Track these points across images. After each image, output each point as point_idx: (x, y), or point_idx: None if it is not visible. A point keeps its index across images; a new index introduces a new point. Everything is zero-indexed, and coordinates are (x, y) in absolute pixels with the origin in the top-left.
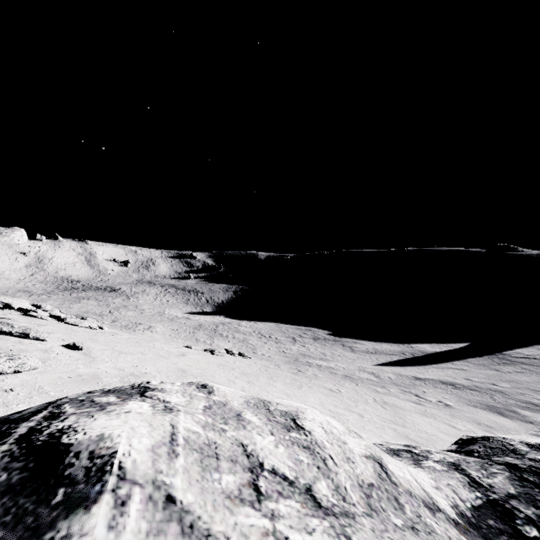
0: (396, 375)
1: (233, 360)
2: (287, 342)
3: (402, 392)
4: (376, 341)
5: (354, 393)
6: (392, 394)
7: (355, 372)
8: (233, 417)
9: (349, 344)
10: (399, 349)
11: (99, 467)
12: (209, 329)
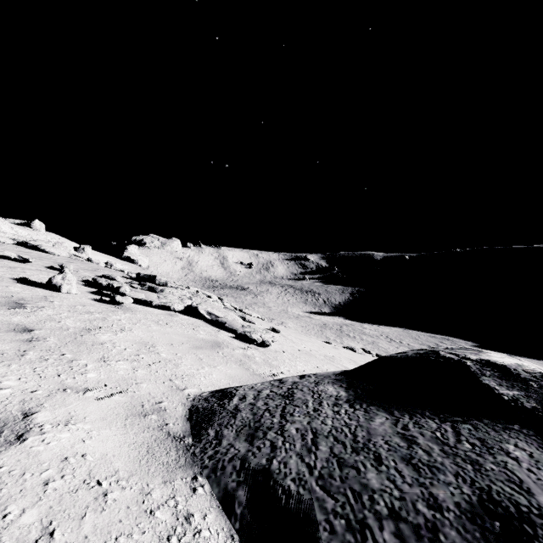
0: None
1: None
2: None
3: None
4: None
5: None
6: None
7: None
8: None
9: None
10: None
11: (541, 377)
12: (335, 329)
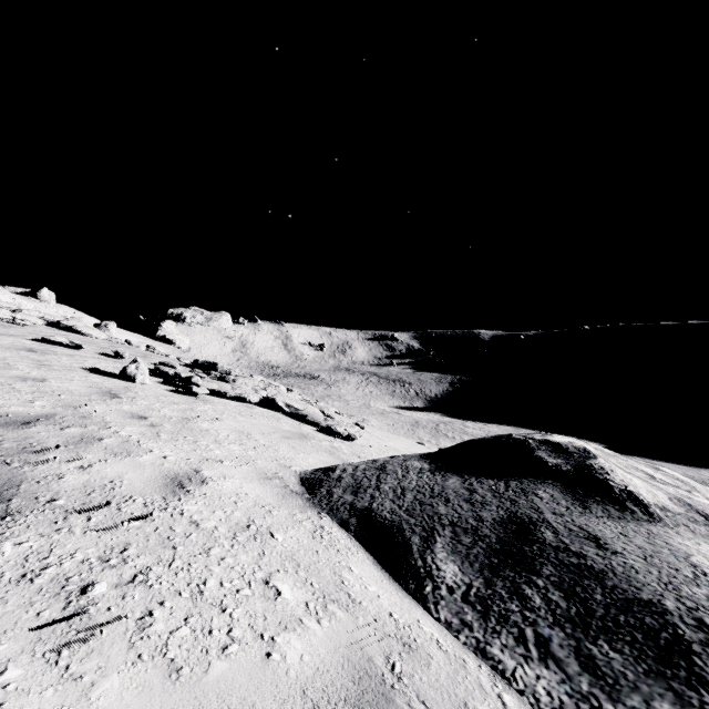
0: None
1: None
2: None
3: None
4: (689, 465)
5: None
6: None
7: None
8: (614, 456)
9: None
10: None
11: (583, 450)
12: (429, 427)
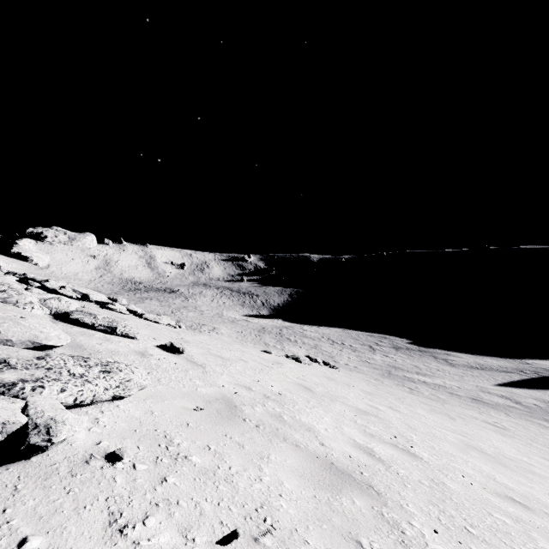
0: (542, 402)
1: (327, 371)
2: (365, 351)
3: None
4: (474, 353)
5: (527, 431)
6: None
7: (479, 394)
8: None
9: (441, 356)
10: (512, 365)
11: None
12: (274, 333)
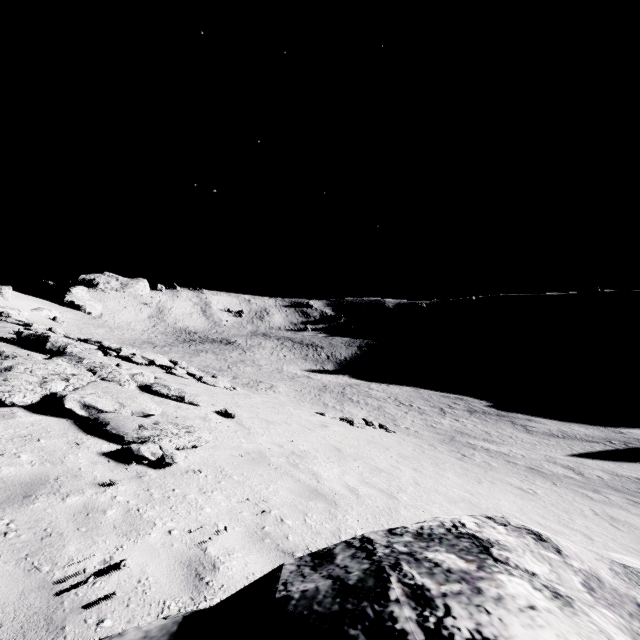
0: (608, 475)
1: (378, 435)
2: (434, 414)
3: (632, 503)
4: (561, 420)
5: (558, 498)
6: (616, 505)
7: (542, 463)
8: (639, 612)
9: (521, 422)
10: (601, 435)
11: None
12: (336, 392)
